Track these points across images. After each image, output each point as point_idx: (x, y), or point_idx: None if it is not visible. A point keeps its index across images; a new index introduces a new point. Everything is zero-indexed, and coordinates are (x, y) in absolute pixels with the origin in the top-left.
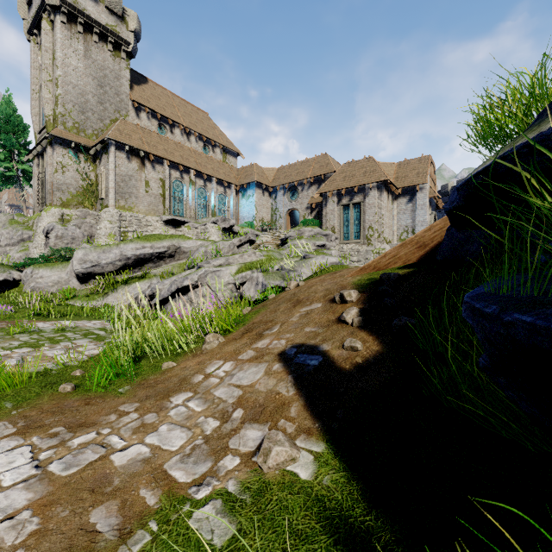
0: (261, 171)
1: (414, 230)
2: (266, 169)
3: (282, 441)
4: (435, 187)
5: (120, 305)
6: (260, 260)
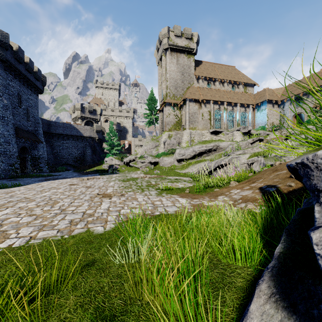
0: (271, 91)
1: None
2: (276, 89)
3: (251, 204)
4: None
5: (195, 171)
6: (263, 150)
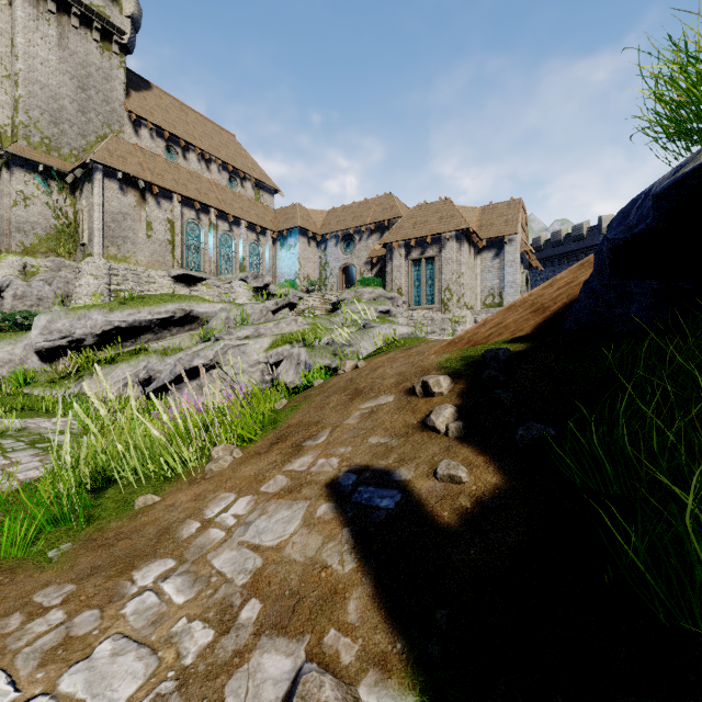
0: (307, 213)
1: (502, 293)
2: (313, 211)
3: None
4: (526, 239)
5: None
6: (302, 329)
